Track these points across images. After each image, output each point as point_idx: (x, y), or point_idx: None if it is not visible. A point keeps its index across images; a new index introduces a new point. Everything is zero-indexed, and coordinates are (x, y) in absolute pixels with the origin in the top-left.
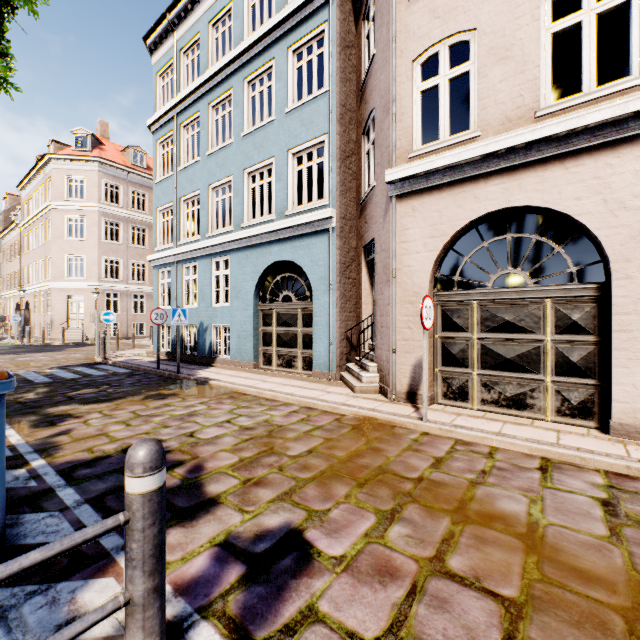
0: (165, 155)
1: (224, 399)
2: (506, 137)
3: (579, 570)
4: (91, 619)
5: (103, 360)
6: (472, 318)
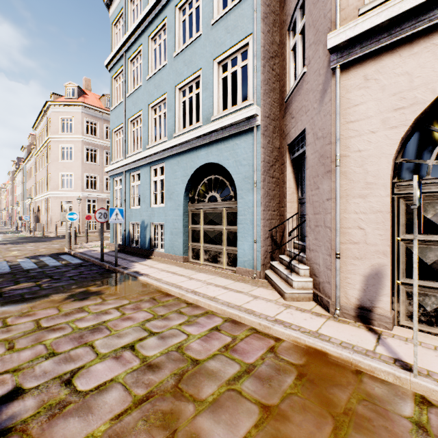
0: (118, 87)
1: (143, 302)
2: None
3: None
4: None
5: (68, 251)
6: None
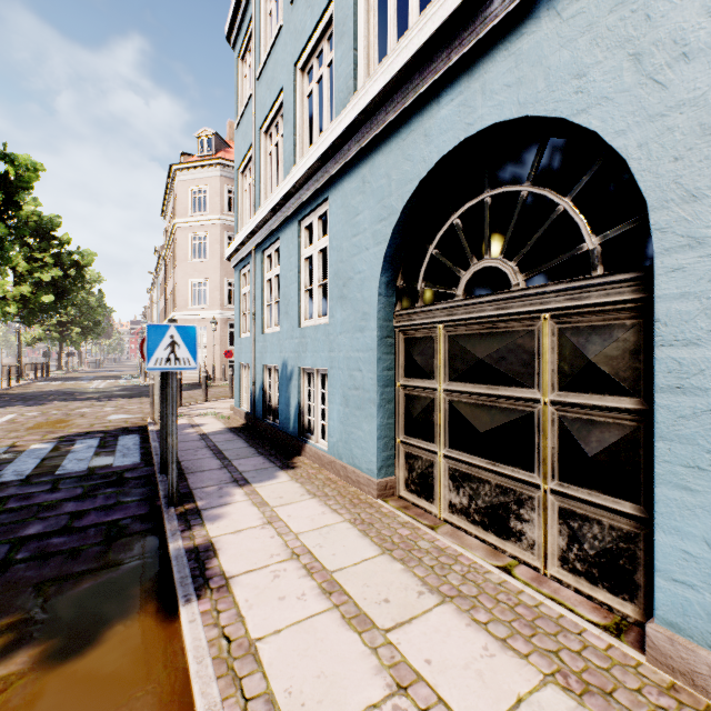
0: (247, 74)
1: None
2: None
3: None
4: None
5: (147, 423)
6: None
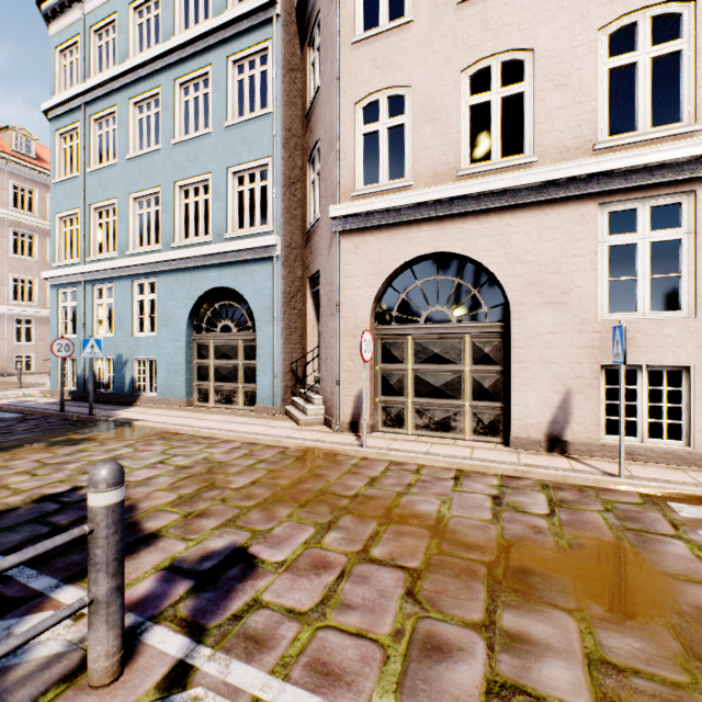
0: (68, 150)
1: (154, 440)
2: (434, 190)
3: (466, 543)
4: (61, 615)
5: None
6: (408, 351)
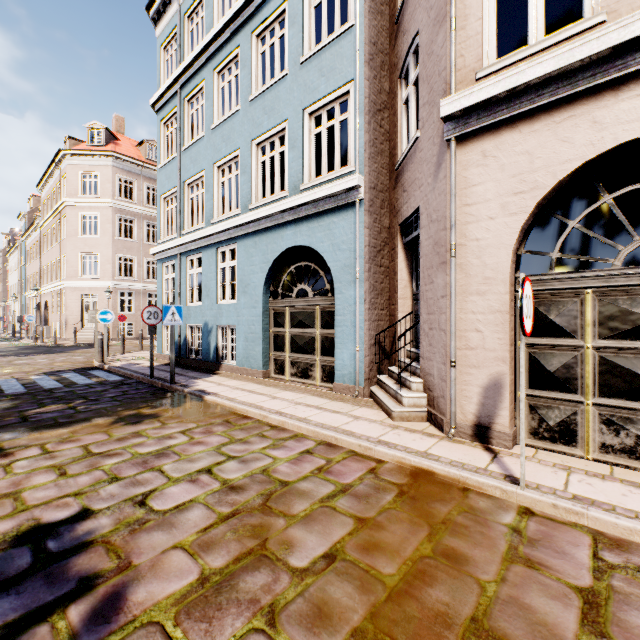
0: (169, 136)
1: (215, 425)
2: None
3: None
4: None
5: (100, 364)
6: (584, 316)
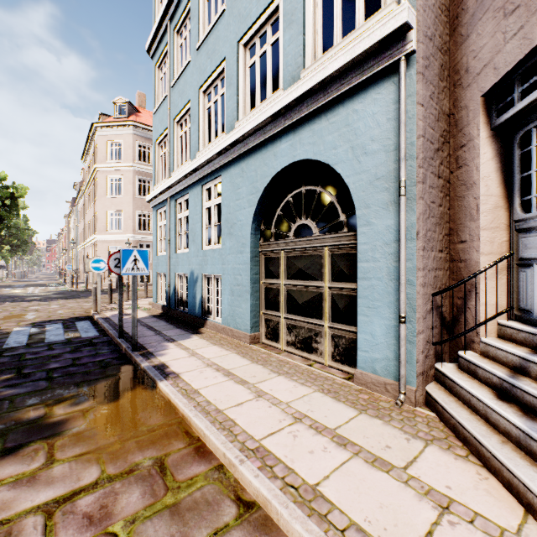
0: (162, 78)
1: (130, 482)
2: None
3: None
4: None
5: (92, 314)
6: None
